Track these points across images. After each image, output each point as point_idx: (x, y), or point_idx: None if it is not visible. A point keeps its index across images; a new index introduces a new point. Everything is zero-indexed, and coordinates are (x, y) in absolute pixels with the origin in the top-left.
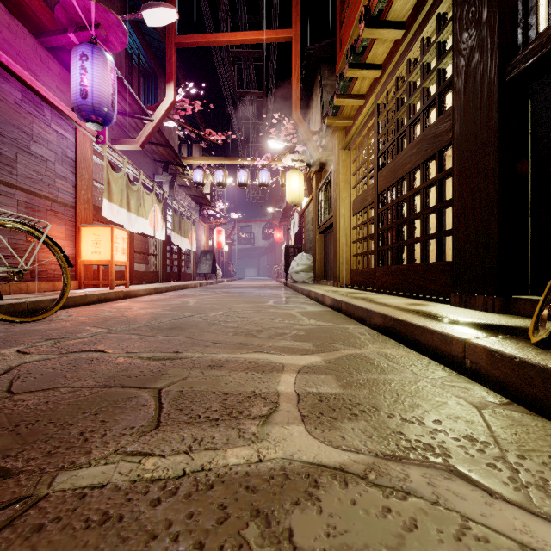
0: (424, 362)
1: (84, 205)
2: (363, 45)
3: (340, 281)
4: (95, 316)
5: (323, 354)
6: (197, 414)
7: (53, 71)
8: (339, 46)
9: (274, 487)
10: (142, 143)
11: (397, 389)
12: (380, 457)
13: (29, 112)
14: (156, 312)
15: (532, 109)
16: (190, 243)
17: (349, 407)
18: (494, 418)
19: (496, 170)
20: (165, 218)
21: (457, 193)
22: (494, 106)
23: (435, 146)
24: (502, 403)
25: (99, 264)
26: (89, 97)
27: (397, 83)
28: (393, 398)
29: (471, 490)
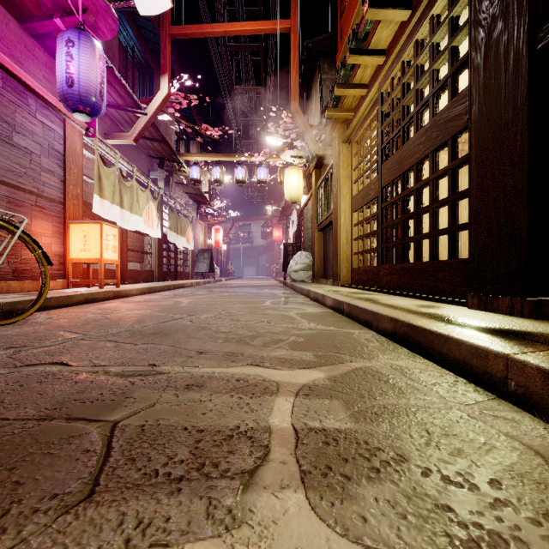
0: (449, 380)
1: (73, 200)
2: (366, 30)
3: (341, 281)
4: (75, 318)
5: (326, 368)
6: (154, 468)
7: (40, 60)
8: (339, 36)
9: None
10: (135, 137)
11: (425, 423)
12: None
13: (11, 101)
14: (143, 314)
15: None
16: (187, 241)
17: (366, 455)
18: None
19: (525, 152)
20: (161, 215)
21: (475, 181)
22: (522, 79)
23: (447, 132)
24: None
25: (88, 263)
26: (76, 86)
27: (403, 67)
28: (424, 438)
29: None
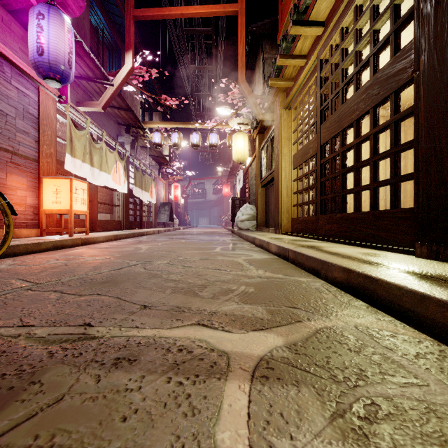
0: (434, 350)
1: (47, 159)
2: (306, 4)
3: (281, 229)
4: (36, 265)
5: (282, 329)
6: None
7: (16, 34)
8: (280, 17)
9: None
10: (104, 105)
11: (447, 441)
12: None
13: None
14: (102, 261)
15: None
16: (150, 196)
17: None
18: None
19: None
20: (128, 174)
21: (424, 130)
22: None
23: (389, 87)
24: None
25: (60, 213)
26: (46, 54)
27: (342, 33)
28: None
29: None
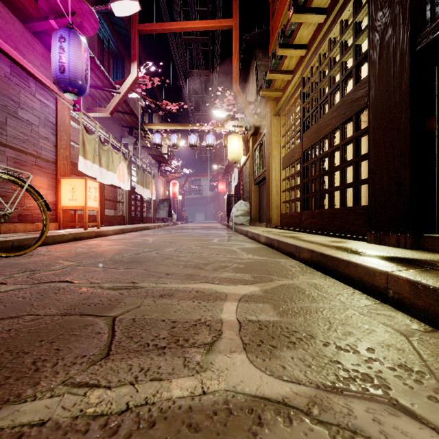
0: (349, 292)
1: (63, 161)
2: (291, 29)
3: (272, 223)
4: (69, 251)
5: (260, 284)
6: (146, 342)
7: (38, 52)
8: (271, 32)
9: (217, 425)
10: (111, 111)
11: (329, 317)
12: (322, 389)
13: (17, 84)
14: (120, 249)
15: (438, 75)
16: (151, 193)
17: (286, 335)
18: (423, 346)
19: (407, 126)
20: (130, 172)
21: (372, 147)
22: (406, 72)
23: (352, 110)
24: (427, 331)
25: (75, 209)
26: (67, 72)
27: (320, 59)
28: (326, 325)
29: (418, 428)
